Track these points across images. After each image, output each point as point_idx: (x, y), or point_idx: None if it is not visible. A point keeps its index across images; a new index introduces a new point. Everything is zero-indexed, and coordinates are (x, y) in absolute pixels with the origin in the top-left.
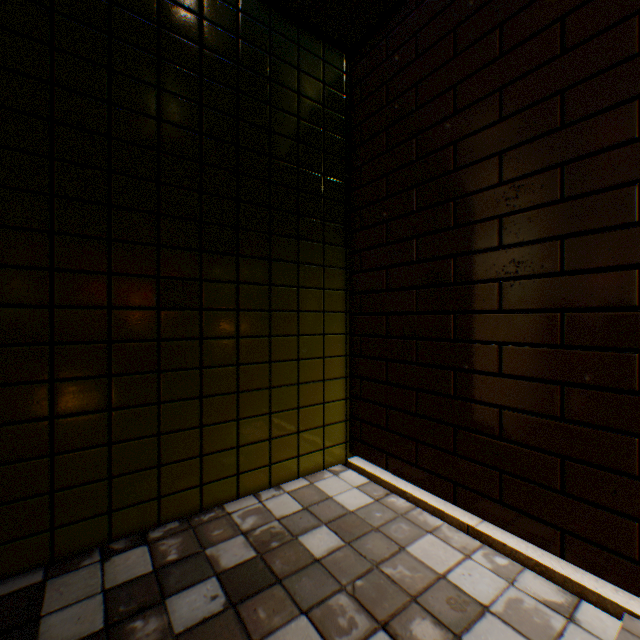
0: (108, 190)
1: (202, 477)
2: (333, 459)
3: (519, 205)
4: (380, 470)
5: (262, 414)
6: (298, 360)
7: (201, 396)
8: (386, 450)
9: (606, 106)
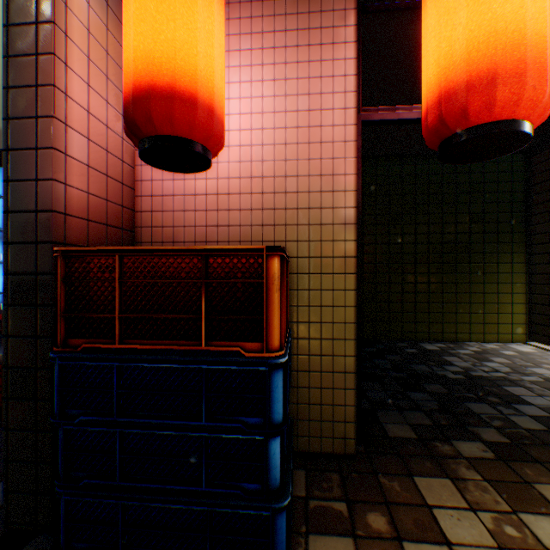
0: (427, 239)
1: (455, 330)
2: (516, 340)
3: None
4: (545, 346)
5: (479, 313)
6: (496, 293)
7: (455, 303)
8: (547, 336)
9: None
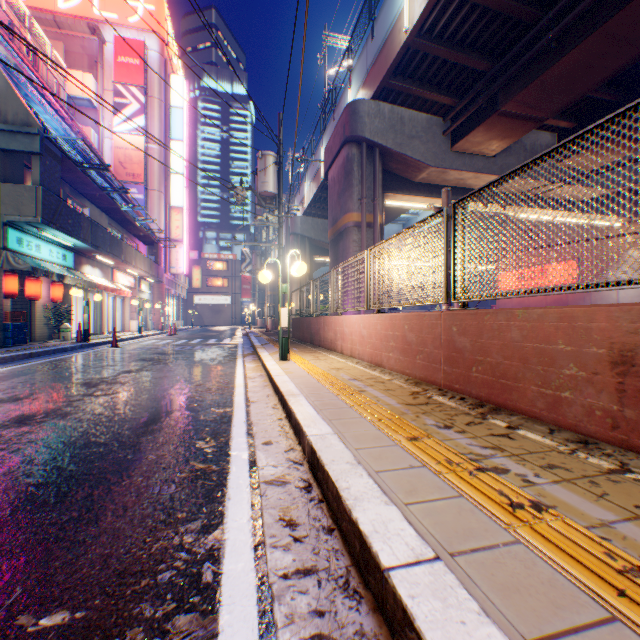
0: None
1: None
2: None
3: (13, 304)
4: None
5: None
6: None
7: None
8: None
9: (21, 298)
